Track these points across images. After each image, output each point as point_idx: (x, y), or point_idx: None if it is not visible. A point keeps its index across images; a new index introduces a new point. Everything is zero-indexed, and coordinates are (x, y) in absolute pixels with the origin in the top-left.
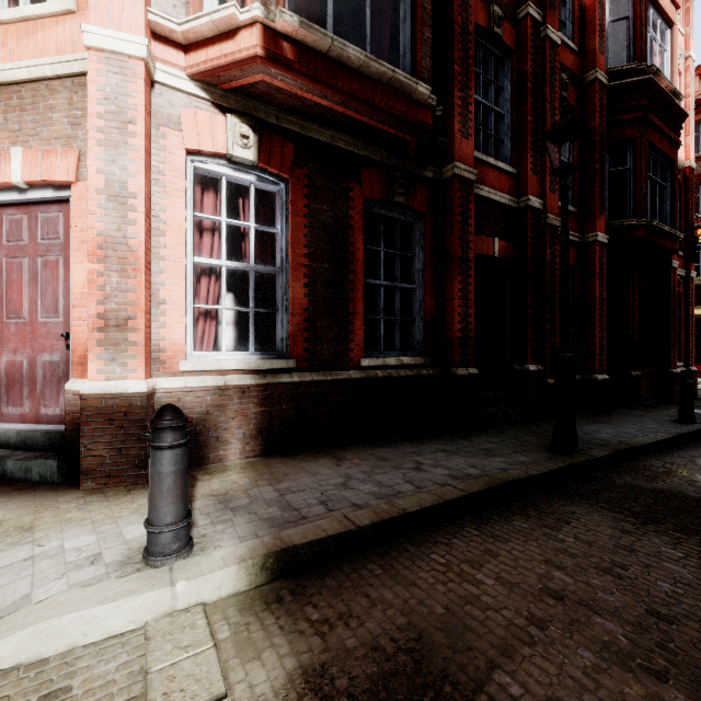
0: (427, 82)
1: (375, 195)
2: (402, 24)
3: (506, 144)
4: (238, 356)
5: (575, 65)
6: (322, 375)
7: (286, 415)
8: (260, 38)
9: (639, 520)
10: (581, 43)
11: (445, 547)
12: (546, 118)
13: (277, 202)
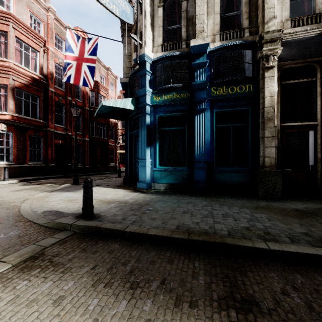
0: (42, 118)
1: (32, 134)
2: (37, 108)
3: (64, 121)
4: (3, 162)
5: (82, 105)
6: (20, 165)
7: (13, 172)
8: (11, 117)
9: (66, 178)
10: (83, 100)
11: (40, 180)
12: (72, 118)
13: (10, 135)
